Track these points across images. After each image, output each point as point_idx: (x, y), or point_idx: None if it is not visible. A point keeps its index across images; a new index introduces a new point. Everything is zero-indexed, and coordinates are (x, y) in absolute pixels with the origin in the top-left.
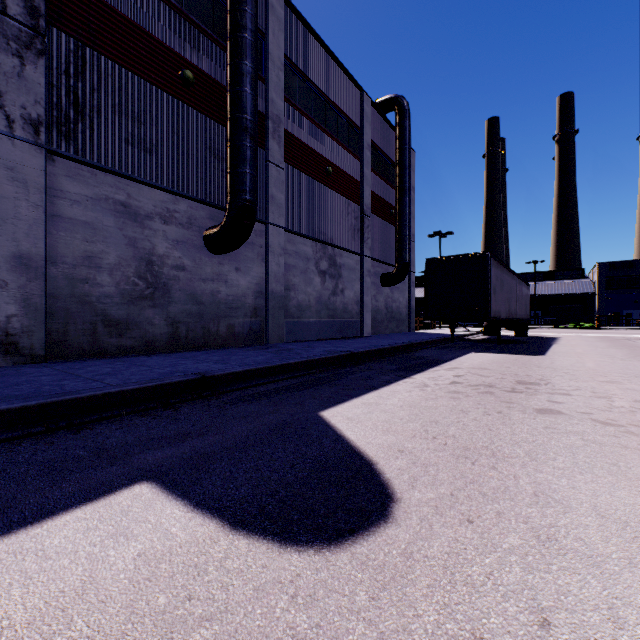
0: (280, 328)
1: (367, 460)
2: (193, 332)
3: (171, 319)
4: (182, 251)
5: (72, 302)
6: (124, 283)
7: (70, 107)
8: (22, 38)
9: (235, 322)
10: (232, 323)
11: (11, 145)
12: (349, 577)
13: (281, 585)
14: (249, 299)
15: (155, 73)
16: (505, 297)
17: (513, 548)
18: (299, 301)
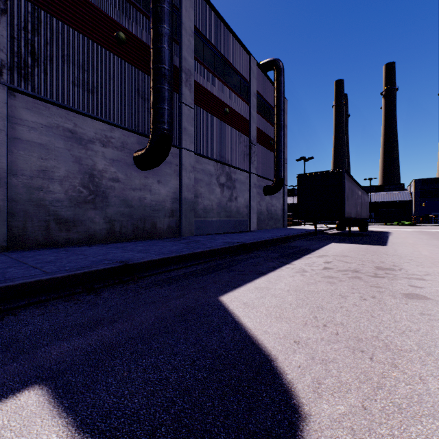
0: (191, 225)
1: (266, 354)
2: (125, 228)
3: (108, 218)
4: (117, 167)
5: (30, 205)
6: (71, 191)
7: (28, 55)
8: None
9: (157, 220)
10: (155, 221)
11: None
12: None
13: None
14: (168, 204)
15: (96, 33)
16: (354, 202)
17: None
18: (205, 205)
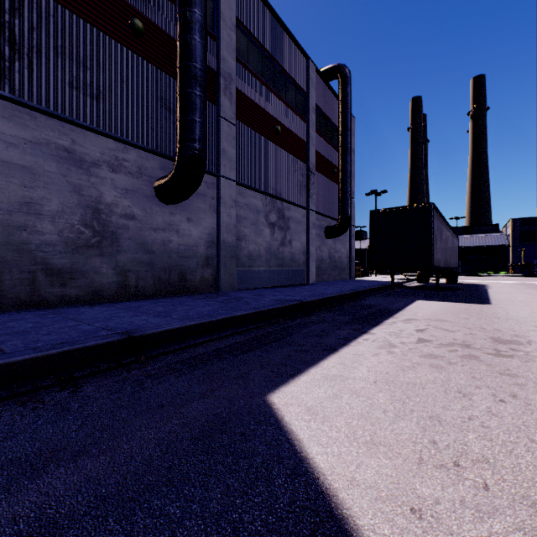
0: (231, 276)
1: None
2: (143, 281)
3: (120, 268)
4: (132, 200)
5: (7, 250)
6: (68, 231)
7: (5, 44)
8: None
9: (187, 271)
10: (184, 272)
11: None
12: None
13: None
14: (201, 248)
15: (102, 19)
16: (443, 247)
17: None
18: (250, 251)
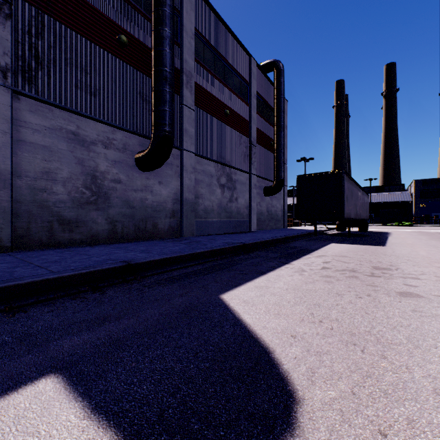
0: (191, 225)
1: (264, 347)
2: (127, 228)
3: (110, 219)
4: (119, 169)
5: (33, 206)
6: (74, 192)
7: (32, 59)
8: None
9: (158, 221)
10: (156, 222)
11: None
12: None
13: None
14: (169, 204)
15: (98, 36)
16: (354, 203)
17: None
18: (205, 206)
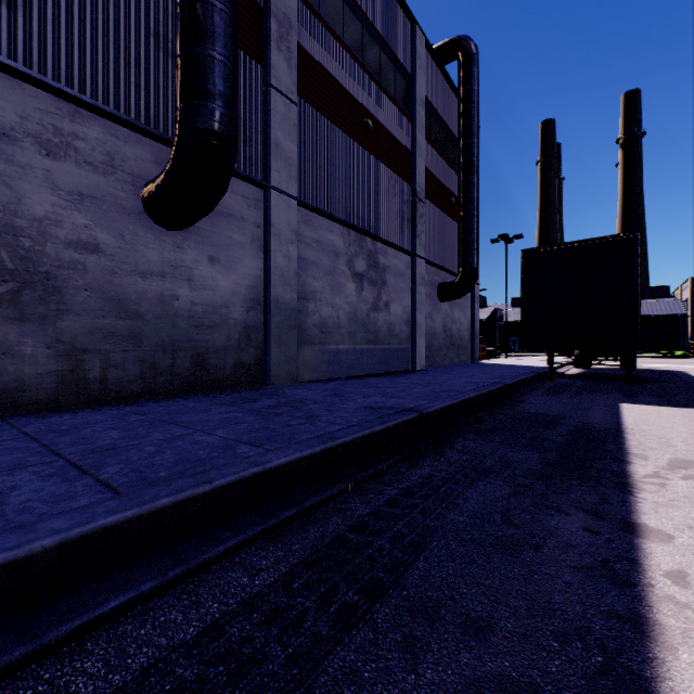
0: (290, 360)
1: None
2: (118, 369)
3: (65, 345)
4: (92, 215)
5: None
6: None
7: None
8: None
9: (208, 350)
10: (202, 352)
11: None
12: None
13: None
14: (236, 312)
15: None
16: None
17: None
18: (322, 318)
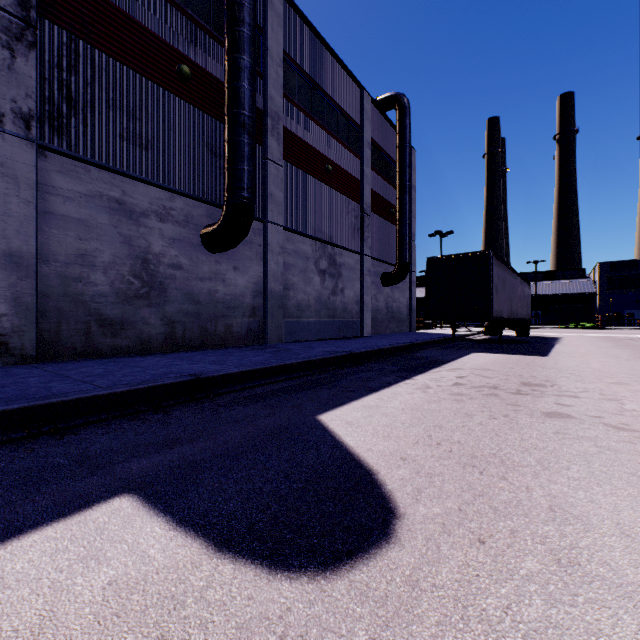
0: (279, 328)
1: (367, 469)
2: (190, 332)
3: (167, 319)
4: (179, 249)
5: (65, 301)
6: (119, 282)
7: (63, 101)
8: (12, 30)
9: (233, 322)
10: (230, 323)
11: (1, 140)
12: (347, 612)
13: (268, 622)
14: (247, 298)
15: (151, 68)
16: (507, 297)
17: (531, 575)
18: (298, 301)
